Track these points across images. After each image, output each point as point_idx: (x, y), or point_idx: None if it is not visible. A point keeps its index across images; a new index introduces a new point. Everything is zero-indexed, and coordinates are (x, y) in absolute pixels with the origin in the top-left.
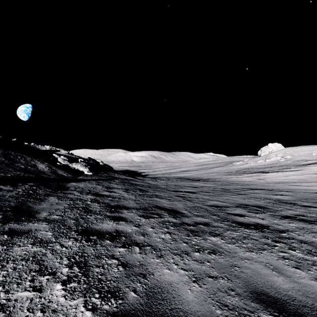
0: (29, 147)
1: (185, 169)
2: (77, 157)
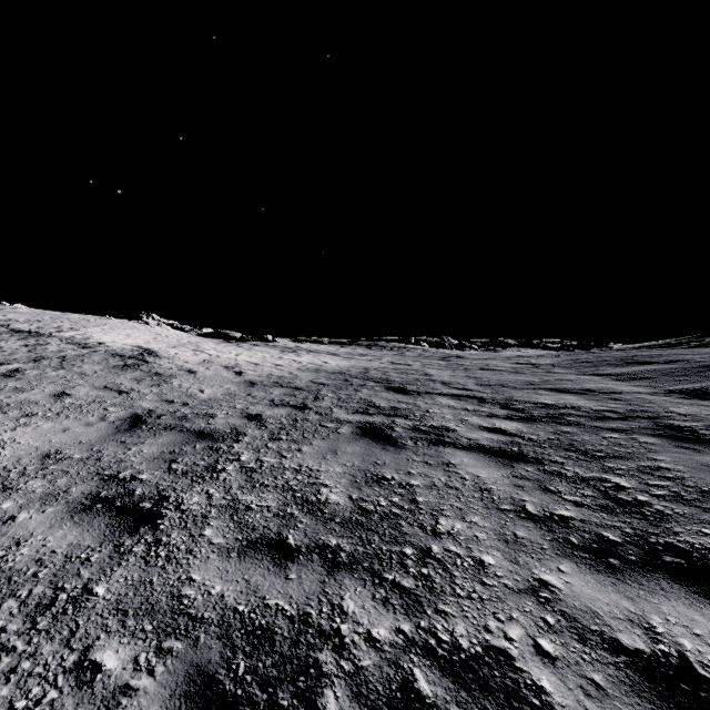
0: None
1: None
2: None
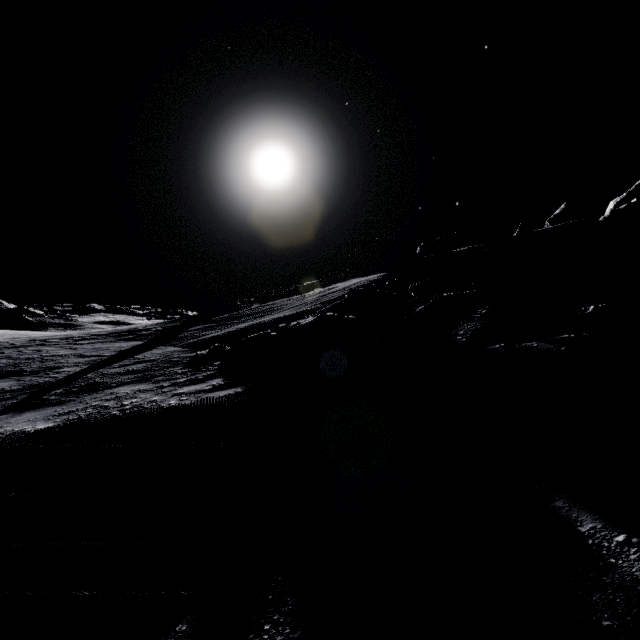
0: None
1: None
2: None
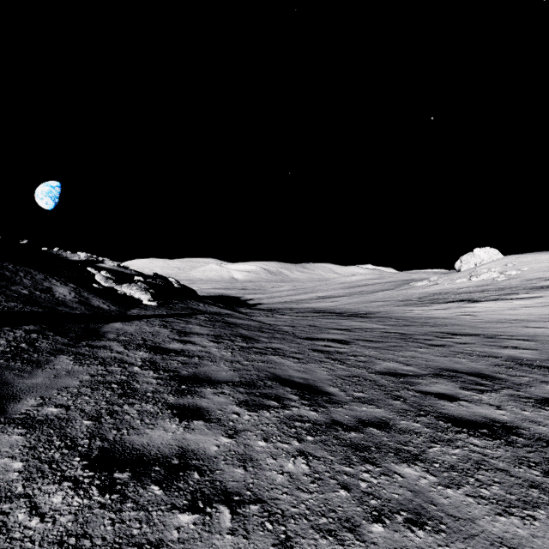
0: (51, 256)
1: (325, 294)
2: (134, 272)
